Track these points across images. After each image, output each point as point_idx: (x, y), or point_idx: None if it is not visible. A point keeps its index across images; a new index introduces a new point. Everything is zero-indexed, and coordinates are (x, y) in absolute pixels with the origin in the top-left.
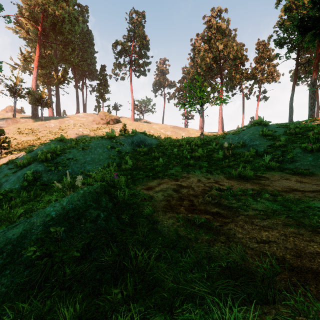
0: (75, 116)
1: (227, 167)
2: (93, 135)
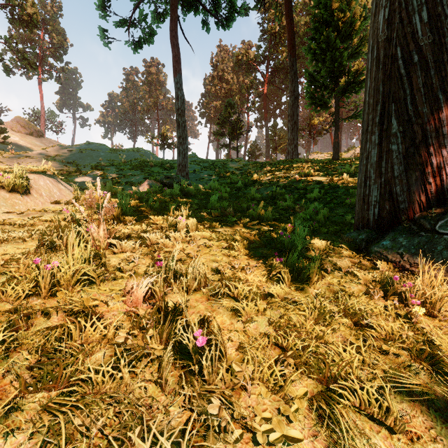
0: None
1: None
2: (31, 145)
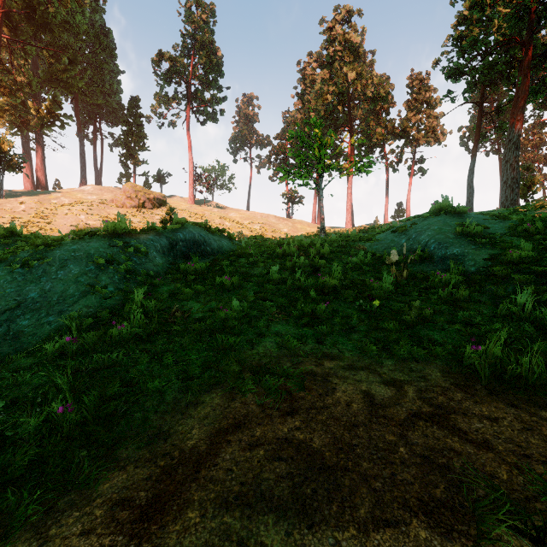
0: (76, 191)
1: (420, 323)
2: None
